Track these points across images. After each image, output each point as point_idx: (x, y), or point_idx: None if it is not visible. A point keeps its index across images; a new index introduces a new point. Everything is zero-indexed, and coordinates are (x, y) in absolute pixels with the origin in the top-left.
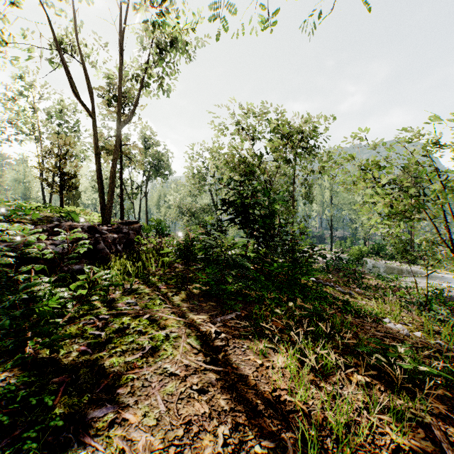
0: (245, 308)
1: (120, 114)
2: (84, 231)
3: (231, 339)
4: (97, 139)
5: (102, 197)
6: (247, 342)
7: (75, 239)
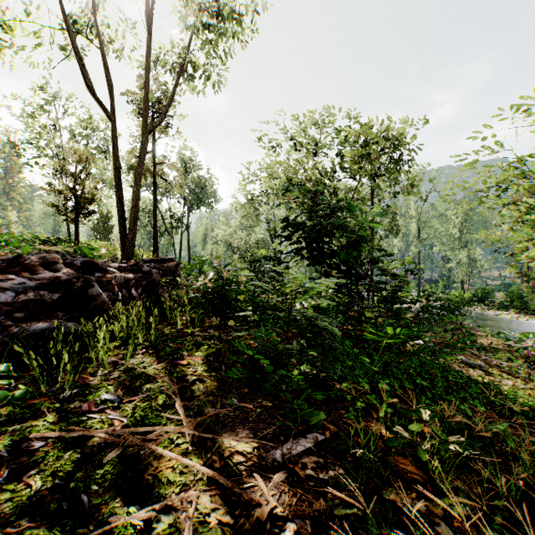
0: (328, 415)
1: (145, 115)
2: (76, 268)
3: None
4: (116, 149)
5: (122, 225)
6: None
7: (47, 279)
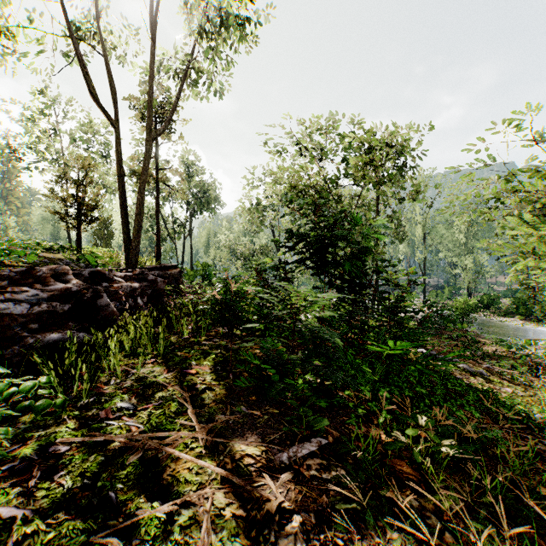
0: (331, 422)
1: (149, 122)
2: (84, 278)
3: (315, 529)
4: (120, 156)
5: (126, 233)
6: (354, 542)
7: (59, 291)
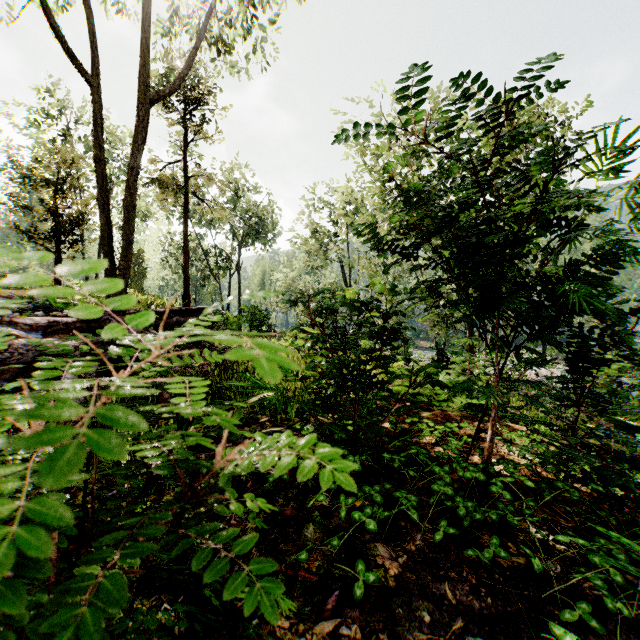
0: None
1: (145, 74)
2: None
3: None
4: (101, 132)
5: (108, 254)
6: None
7: None
